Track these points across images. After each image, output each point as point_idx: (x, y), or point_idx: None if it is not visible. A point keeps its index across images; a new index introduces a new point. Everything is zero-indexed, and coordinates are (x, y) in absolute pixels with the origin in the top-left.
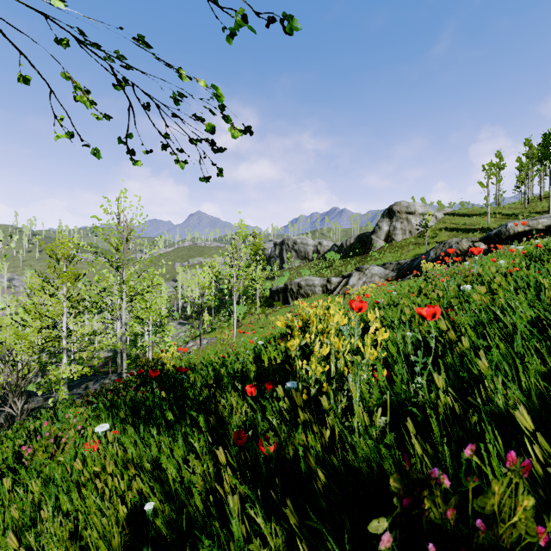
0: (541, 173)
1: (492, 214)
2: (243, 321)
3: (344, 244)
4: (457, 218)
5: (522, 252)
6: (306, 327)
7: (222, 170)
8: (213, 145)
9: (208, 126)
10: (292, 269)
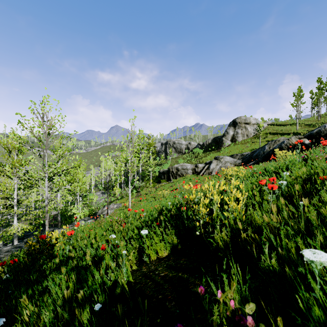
0: None
1: (298, 124)
2: (141, 192)
3: (205, 143)
4: (276, 126)
5: None
6: None
7: None
8: None
9: None
10: (172, 159)
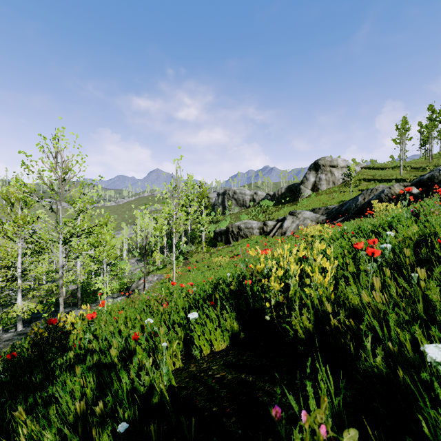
0: None
1: (403, 168)
2: (190, 259)
3: (276, 193)
4: (373, 171)
5: None
6: None
7: None
8: None
9: None
10: (232, 215)
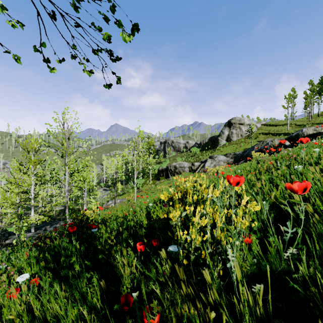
0: (318, 100)
1: (290, 125)
2: (141, 188)
3: (202, 142)
4: (269, 127)
5: (322, 144)
6: (184, 197)
7: (120, 78)
8: (111, 54)
9: (105, 35)
10: (171, 158)
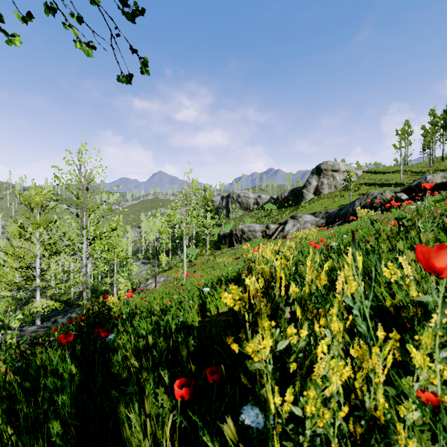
0: (443, 138)
1: (404, 172)
2: (195, 261)
3: (280, 197)
4: (374, 175)
5: None
6: (270, 288)
7: (146, 61)
8: (123, 2)
9: None
10: (236, 218)
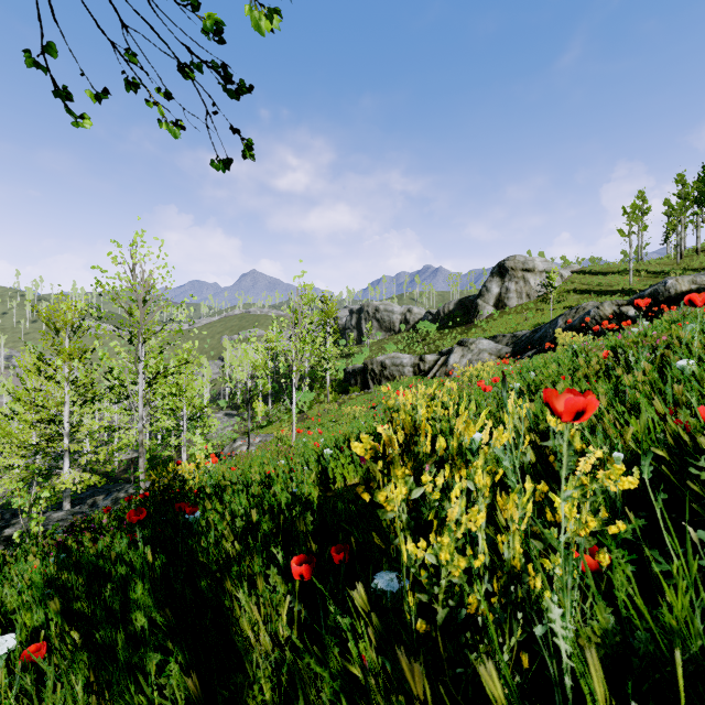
0: (697, 219)
1: (635, 272)
2: (309, 412)
3: (441, 311)
4: (589, 277)
5: None
6: (412, 441)
7: (251, 143)
8: (225, 78)
9: (208, 21)
10: (373, 344)
